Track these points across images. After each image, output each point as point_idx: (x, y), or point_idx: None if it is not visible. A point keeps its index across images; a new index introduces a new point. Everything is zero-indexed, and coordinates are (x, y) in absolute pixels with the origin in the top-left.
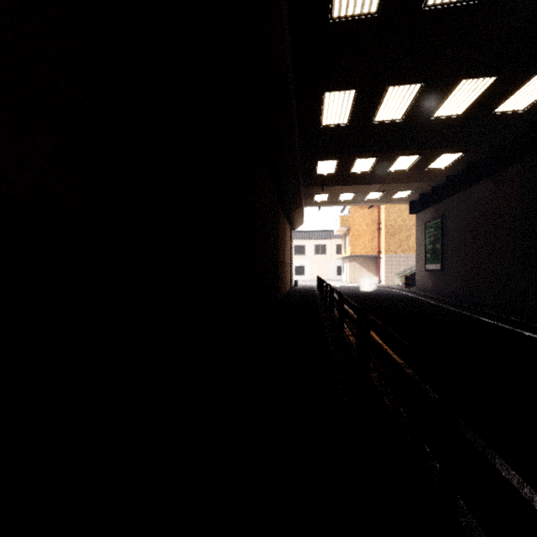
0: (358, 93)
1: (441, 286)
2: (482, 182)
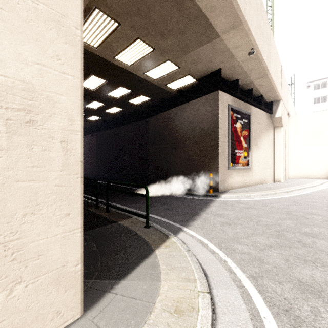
0: None
1: None
2: (89, 135)
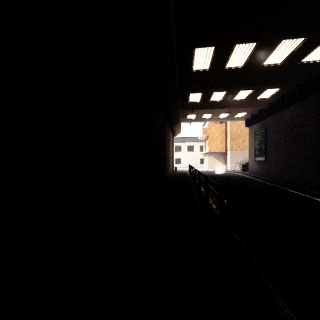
0: (216, 49)
1: (265, 171)
2: (291, 106)
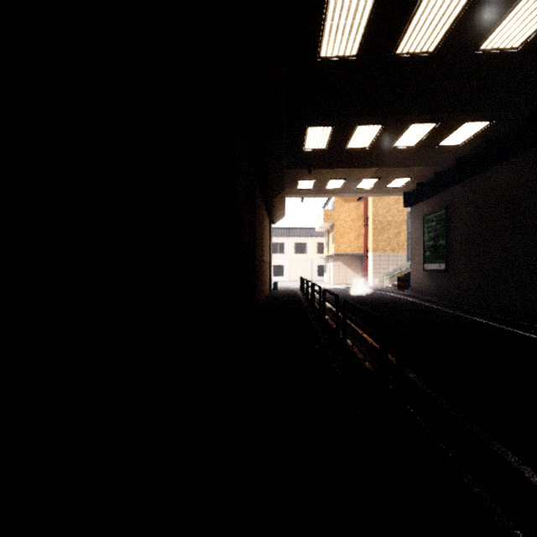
0: None
1: (446, 289)
2: (508, 161)
